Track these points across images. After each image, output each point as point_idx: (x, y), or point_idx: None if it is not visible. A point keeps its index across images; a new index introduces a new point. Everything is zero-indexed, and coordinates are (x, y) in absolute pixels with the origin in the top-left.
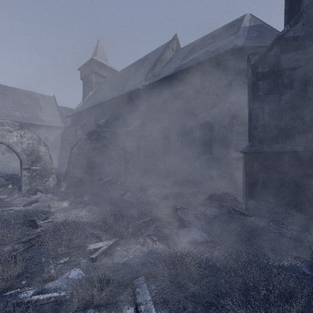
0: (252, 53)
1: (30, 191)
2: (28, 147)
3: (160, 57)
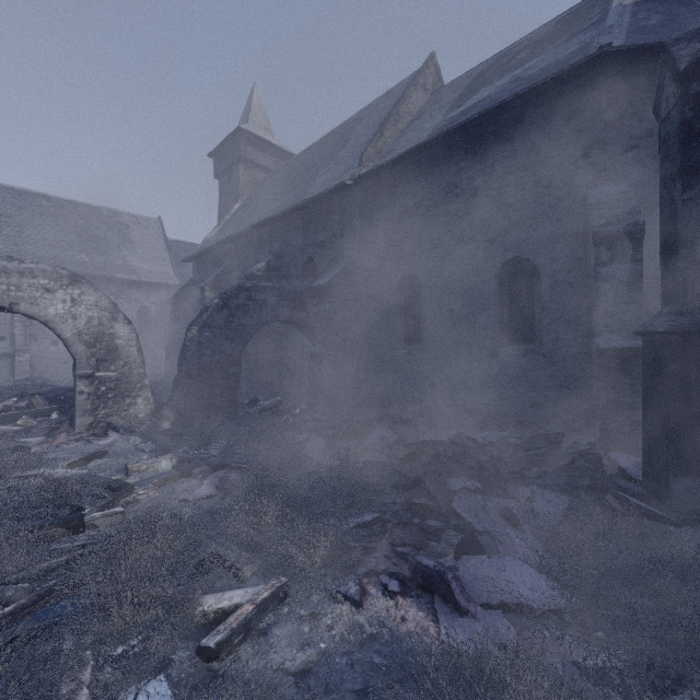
0: (677, 39)
1: (93, 428)
2: (89, 326)
3: (395, 108)
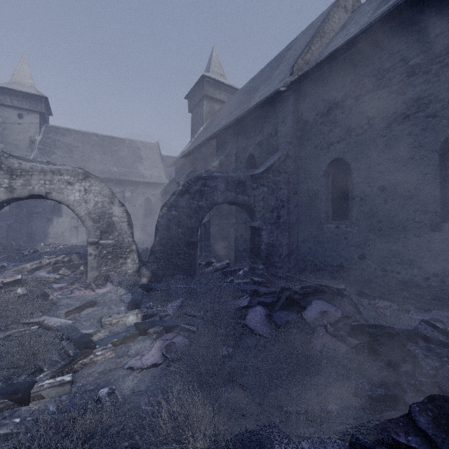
0: None
1: (98, 280)
2: (96, 208)
3: (321, 26)
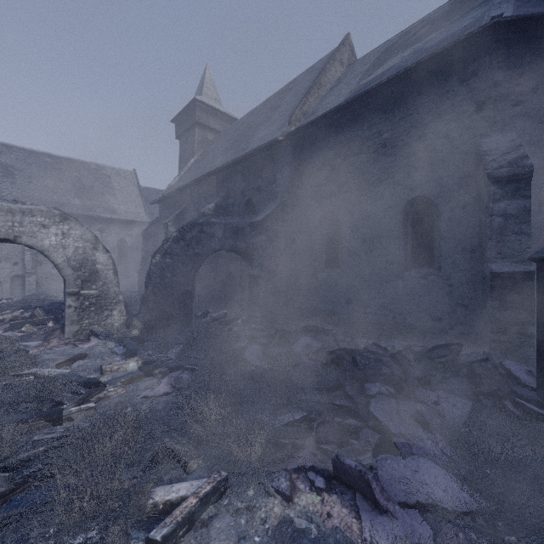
0: None
1: (78, 335)
2: (76, 254)
3: (318, 78)
